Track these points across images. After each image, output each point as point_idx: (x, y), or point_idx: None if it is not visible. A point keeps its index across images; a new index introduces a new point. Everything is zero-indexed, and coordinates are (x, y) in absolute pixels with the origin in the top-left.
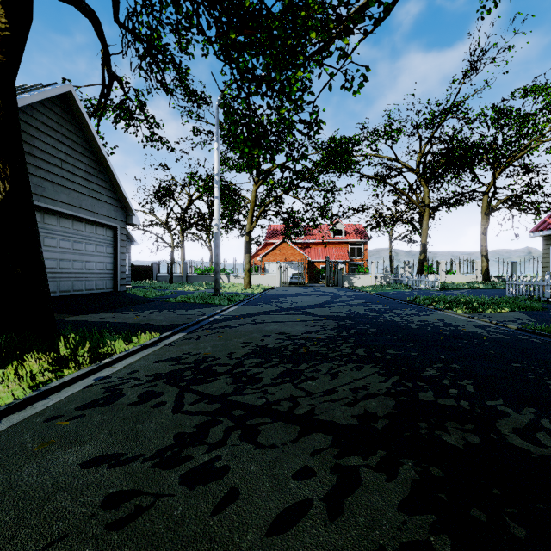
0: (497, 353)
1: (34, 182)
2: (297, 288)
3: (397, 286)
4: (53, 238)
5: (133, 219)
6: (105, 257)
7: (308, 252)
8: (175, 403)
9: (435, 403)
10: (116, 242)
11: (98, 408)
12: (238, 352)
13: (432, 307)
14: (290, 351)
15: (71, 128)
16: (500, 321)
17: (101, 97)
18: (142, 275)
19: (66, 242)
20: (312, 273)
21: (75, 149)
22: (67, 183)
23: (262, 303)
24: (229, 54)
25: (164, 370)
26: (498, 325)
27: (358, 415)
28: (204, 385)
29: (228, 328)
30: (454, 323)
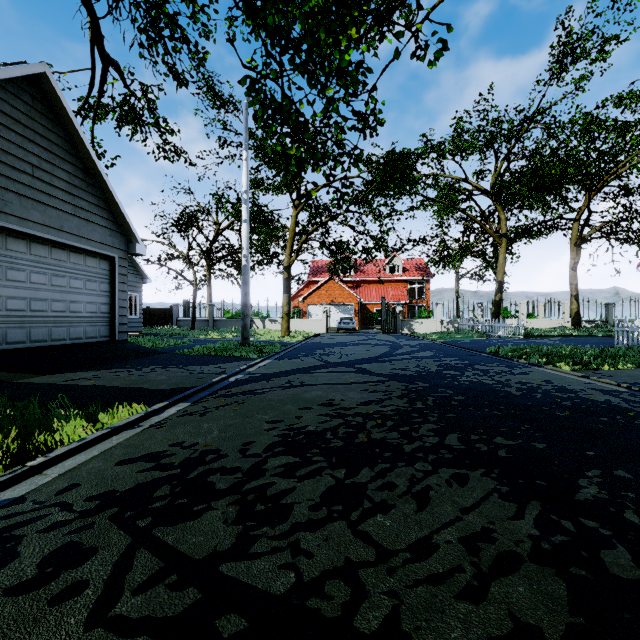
0: None
1: None
2: (346, 336)
3: (468, 333)
4: (21, 270)
5: (137, 247)
6: (98, 296)
7: (359, 292)
8: (104, 586)
9: None
10: (114, 277)
11: None
12: (258, 442)
13: (525, 362)
14: (341, 440)
15: (48, 124)
16: (631, 383)
17: (91, 87)
18: (160, 320)
19: (41, 275)
20: (365, 317)
21: (53, 152)
22: (41, 197)
23: (302, 355)
24: (253, 4)
25: (125, 484)
26: (632, 390)
27: (502, 638)
28: (182, 525)
29: (252, 395)
30: (568, 386)
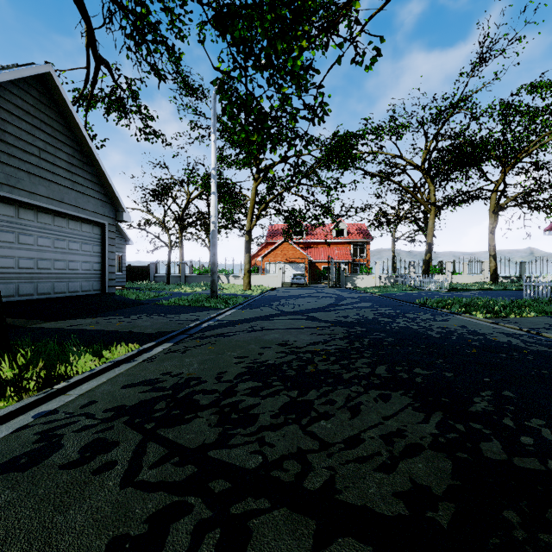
0: (551, 373)
1: (5, 171)
2: (299, 289)
3: (402, 287)
4: (30, 235)
5: (123, 215)
6: (92, 257)
7: (310, 252)
8: (129, 464)
9: (511, 465)
10: (104, 240)
11: (12, 475)
12: (229, 372)
13: (447, 311)
14: (294, 370)
15: (52, 114)
16: (531, 328)
17: (86, 82)
18: (139, 276)
19: (46, 239)
20: (314, 273)
21: (56, 137)
22: (46, 175)
23: (261, 306)
24: (223, 21)
25: (131, 401)
26: (531, 333)
27: (403, 492)
28: (178, 427)
29: (222, 337)
30: (479, 330)
